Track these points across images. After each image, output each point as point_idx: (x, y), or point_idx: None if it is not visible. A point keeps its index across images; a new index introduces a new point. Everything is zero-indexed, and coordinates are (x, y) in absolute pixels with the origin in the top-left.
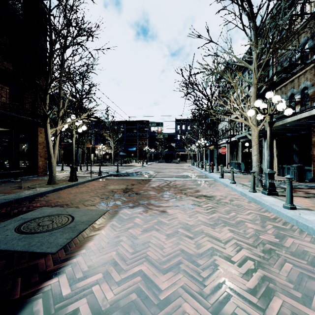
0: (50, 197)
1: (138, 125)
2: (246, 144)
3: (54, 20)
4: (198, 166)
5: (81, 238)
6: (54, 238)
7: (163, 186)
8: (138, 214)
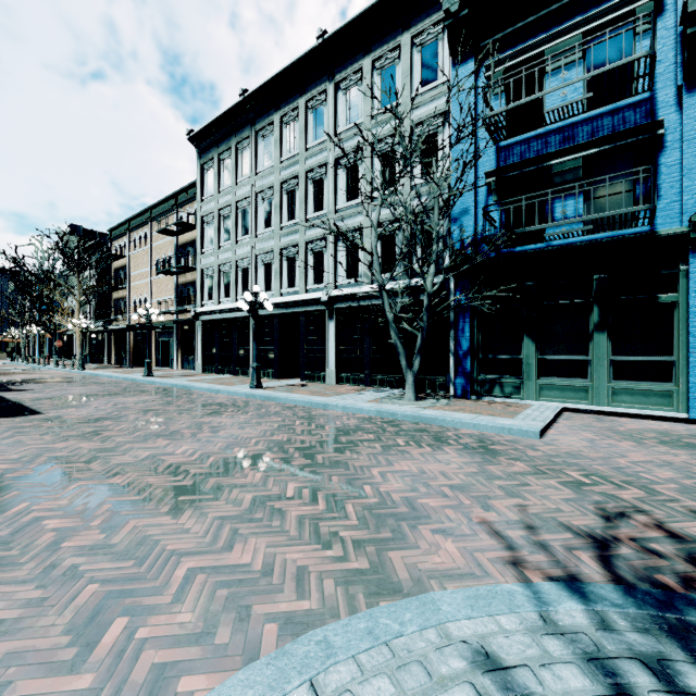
0: None
1: None
2: (93, 336)
3: None
4: (26, 361)
5: None
6: None
7: None
8: None
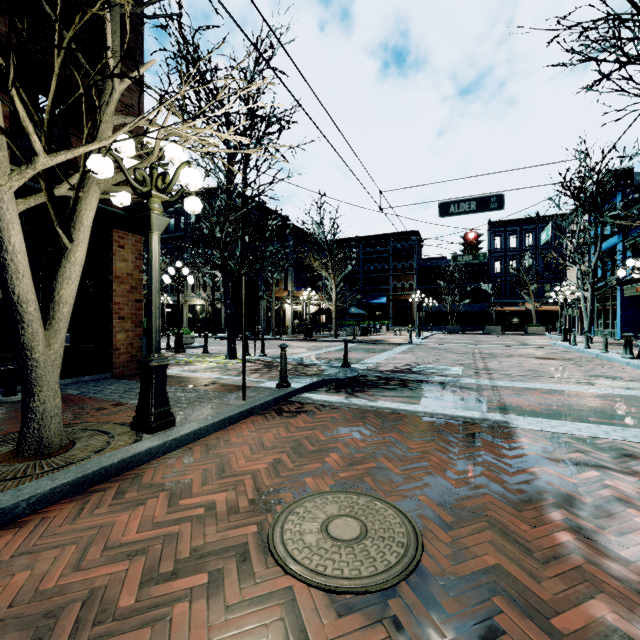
0: None
1: (391, 244)
2: None
3: None
4: (624, 352)
5: None
6: None
7: None
8: None
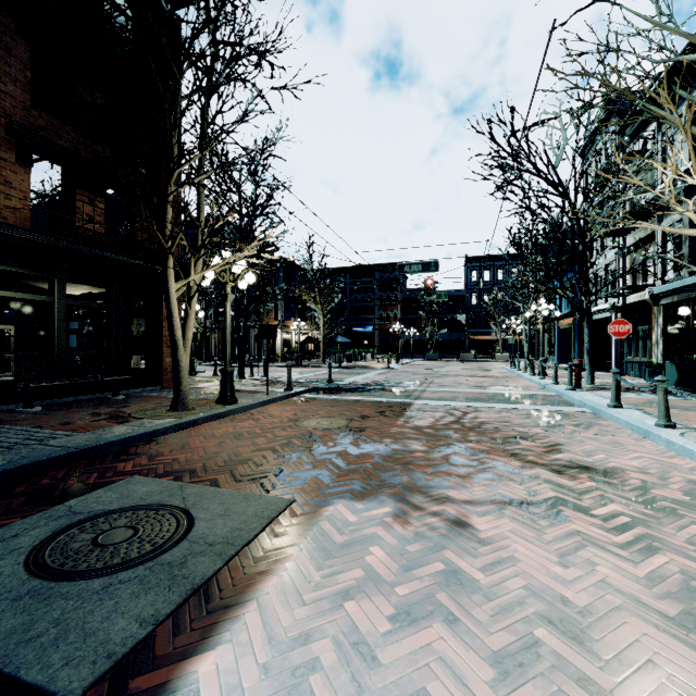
0: (166, 444)
1: (377, 275)
2: (683, 310)
3: (173, 14)
4: (530, 371)
5: (184, 626)
6: (107, 613)
7: (445, 427)
8: (377, 529)
